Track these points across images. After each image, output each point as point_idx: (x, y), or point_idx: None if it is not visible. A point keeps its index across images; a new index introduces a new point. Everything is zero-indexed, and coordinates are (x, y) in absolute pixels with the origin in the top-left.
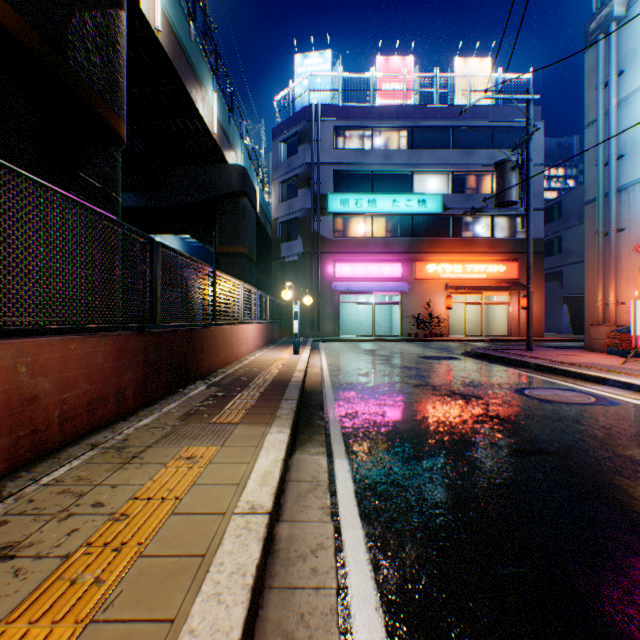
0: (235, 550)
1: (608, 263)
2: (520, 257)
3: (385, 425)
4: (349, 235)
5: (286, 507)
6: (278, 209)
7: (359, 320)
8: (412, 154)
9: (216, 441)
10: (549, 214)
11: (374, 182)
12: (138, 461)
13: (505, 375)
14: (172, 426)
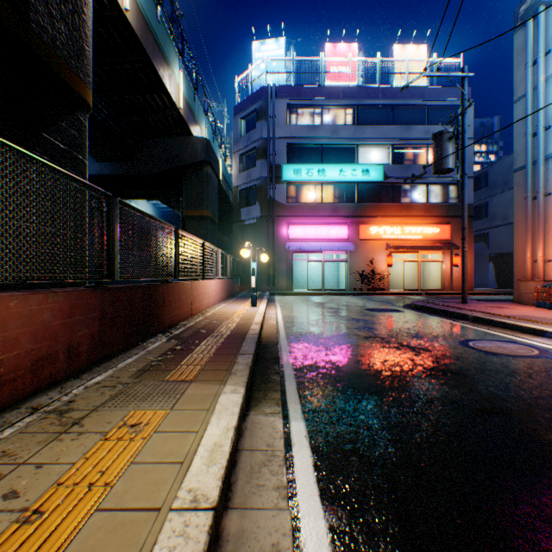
0: None
1: (536, 224)
2: (452, 220)
3: (340, 380)
4: (301, 201)
5: (237, 488)
6: (238, 178)
7: (310, 276)
8: (357, 129)
9: (166, 403)
10: (476, 183)
11: (323, 154)
12: (76, 430)
13: (447, 327)
14: (124, 384)
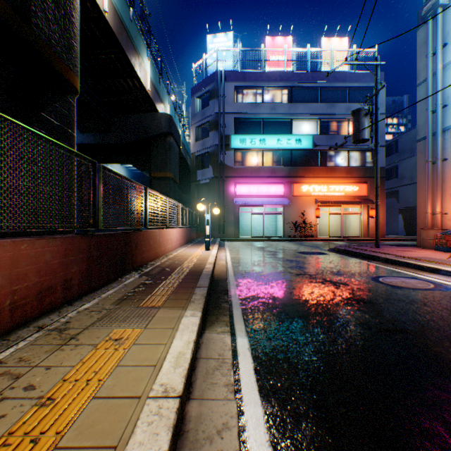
0: (145, 441)
1: (435, 184)
2: (369, 180)
3: (276, 307)
4: (246, 164)
5: (196, 385)
6: (195, 146)
7: (253, 225)
8: (291, 106)
9: (141, 323)
10: (388, 150)
11: (264, 126)
12: (74, 343)
13: (362, 266)
14: (107, 310)
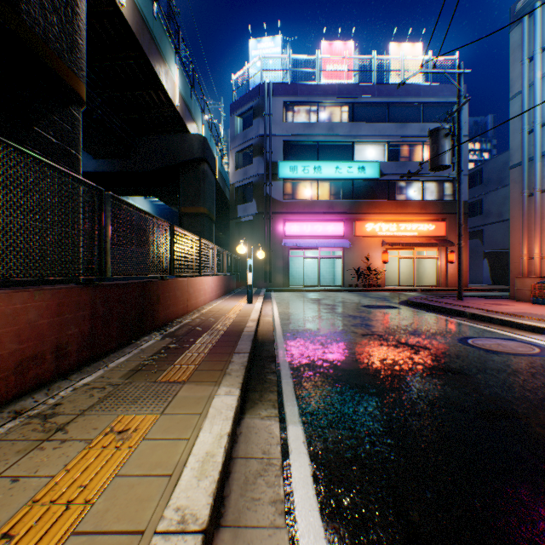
0: None
1: (533, 221)
2: (447, 217)
3: (338, 380)
4: (297, 198)
5: (230, 502)
6: (235, 175)
7: (306, 272)
8: (353, 126)
9: (157, 407)
10: (471, 180)
11: (319, 151)
12: (60, 437)
13: (444, 324)
14: (114, 386)
